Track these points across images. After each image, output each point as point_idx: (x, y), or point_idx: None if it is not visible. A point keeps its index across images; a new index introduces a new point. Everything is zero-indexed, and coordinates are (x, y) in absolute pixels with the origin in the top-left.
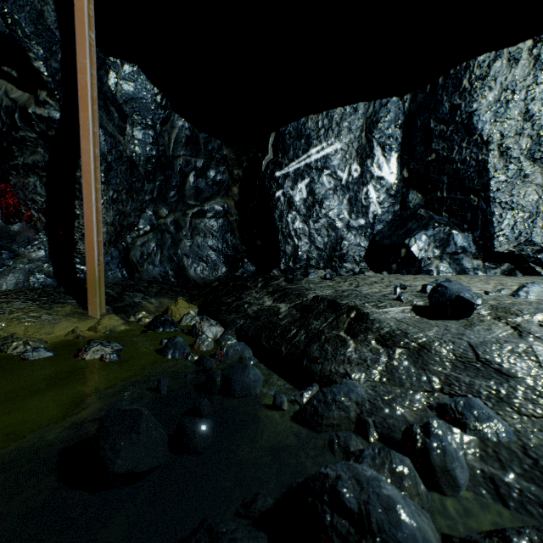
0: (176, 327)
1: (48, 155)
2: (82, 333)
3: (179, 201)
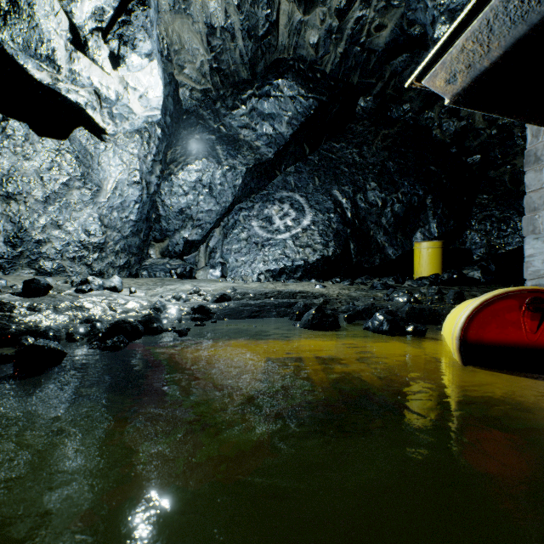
0: None
1: None
2: None
3: None
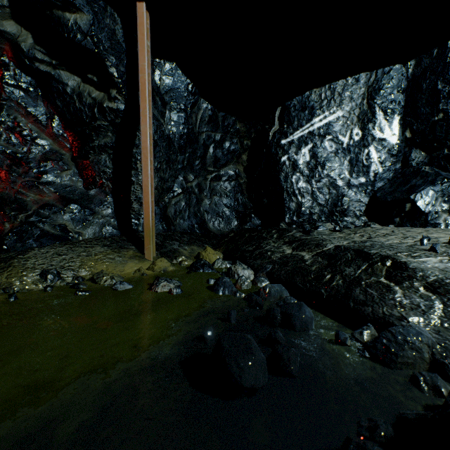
0: (212, 269)
1: (115, 138)
2: (145, 271)
3: (202, 168)
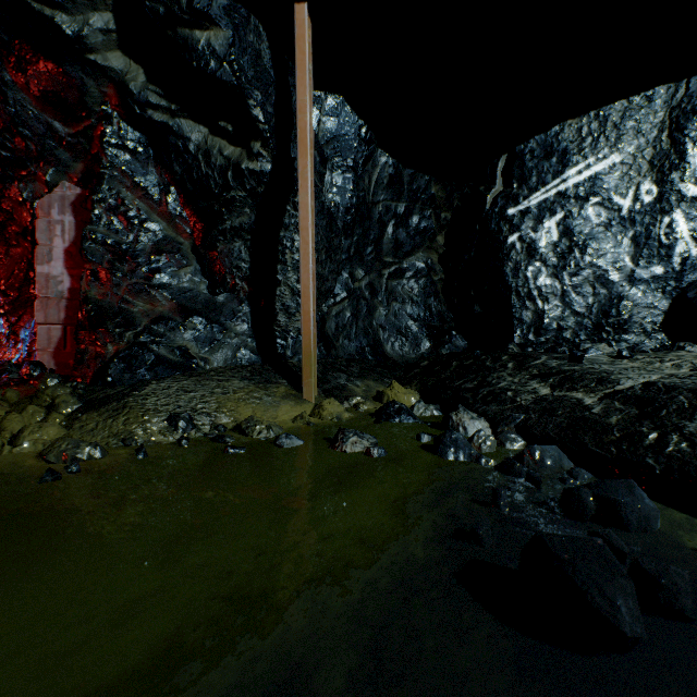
0: (414, 418)
1: (254, 215)
2: (309, 419)
3: (375, 259)
